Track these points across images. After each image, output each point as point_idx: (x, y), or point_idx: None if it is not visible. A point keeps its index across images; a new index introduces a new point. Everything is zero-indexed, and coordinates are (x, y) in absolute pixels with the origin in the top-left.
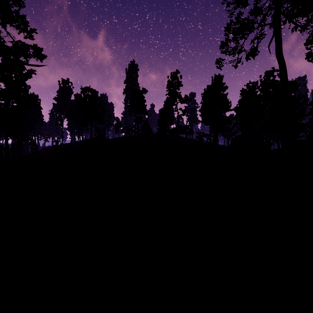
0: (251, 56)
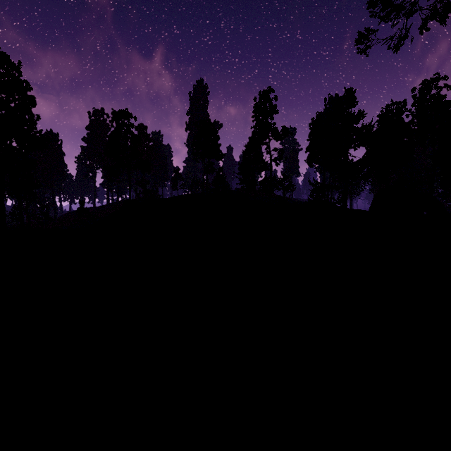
0: (435, 19)
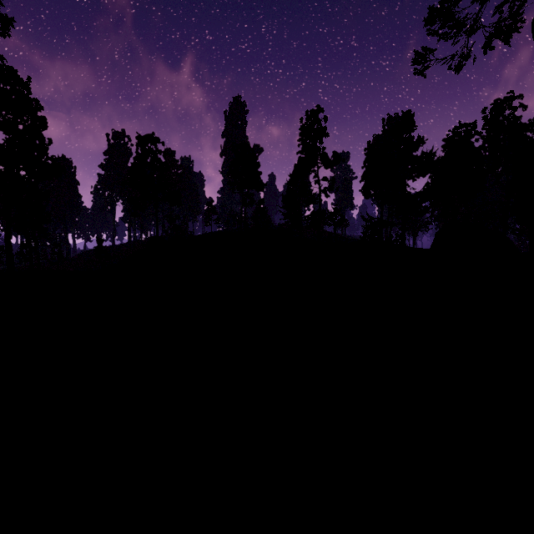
0: (499, 38)
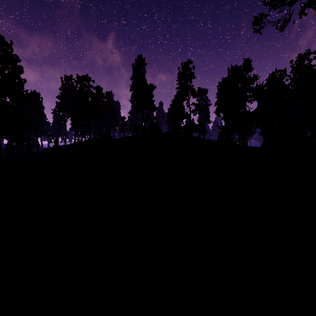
0: (311, 6)
